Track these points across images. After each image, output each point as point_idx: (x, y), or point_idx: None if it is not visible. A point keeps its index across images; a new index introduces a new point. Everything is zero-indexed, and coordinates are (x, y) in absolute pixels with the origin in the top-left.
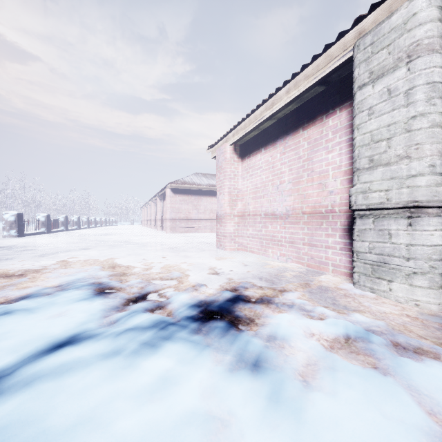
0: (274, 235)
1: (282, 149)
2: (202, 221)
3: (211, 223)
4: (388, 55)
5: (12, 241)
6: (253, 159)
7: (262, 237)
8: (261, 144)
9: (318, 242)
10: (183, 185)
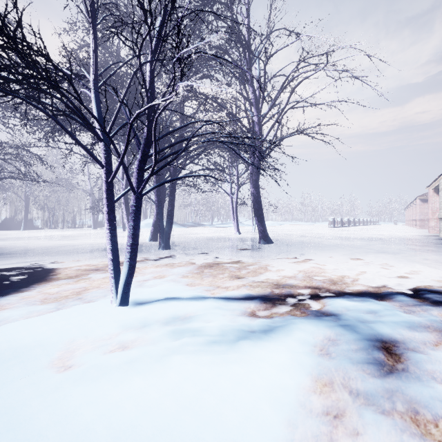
0: None
1: None
2: None
3: None
4: (440, 188)
5: (334, 229)
6: None
7: None
8: None
9: None
10: None
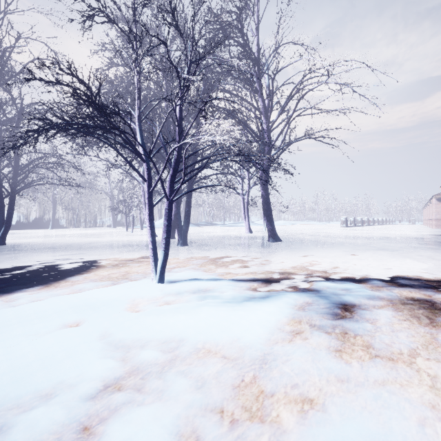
0: None
1: None
2: None
3: None
4: None
5: (346, 228)
6: None
7: None
8: None
9: None
10: None
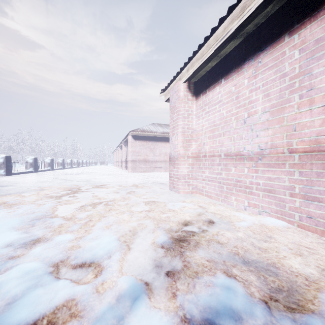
0: (239, 180)
1: (251, 72)
2: (158, 162)
3: (165, 164)
4: None
5: None
6: (210, 93)
7: (222, 181)
8: (220, 75)
9: (323, 194)
10: (142, 132)
